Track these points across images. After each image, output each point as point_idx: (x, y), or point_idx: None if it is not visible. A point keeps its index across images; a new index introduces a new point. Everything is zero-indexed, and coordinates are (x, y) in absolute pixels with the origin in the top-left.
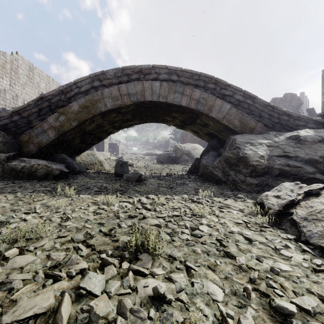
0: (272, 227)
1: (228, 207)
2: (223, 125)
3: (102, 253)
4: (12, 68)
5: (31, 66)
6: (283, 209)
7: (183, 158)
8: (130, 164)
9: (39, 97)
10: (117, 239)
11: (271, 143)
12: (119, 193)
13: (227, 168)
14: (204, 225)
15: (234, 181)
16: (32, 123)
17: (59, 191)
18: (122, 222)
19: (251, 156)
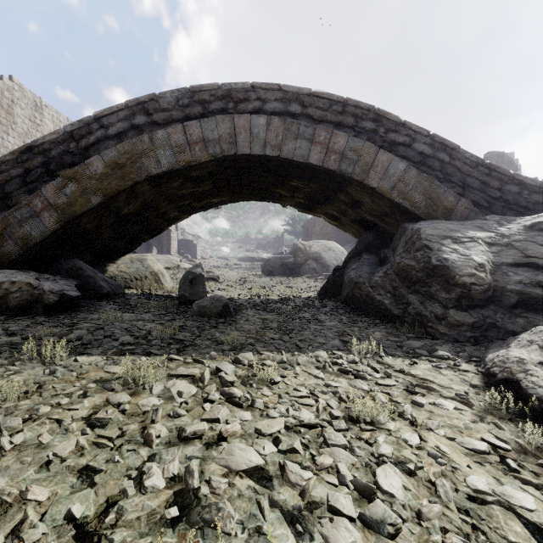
0: None
1: (426, 387)
2: (391, 202)
3: None
4: (1, 104)
5: (38, 102)
6: None
7: (308, 265)
8: (214, 277)
9: (25, 146)
10: None
11: (494, 238)
12: (174, 348)
13: (402, 288)
14: (388, 464)
15: (419, 316)
16: (10, 198)
17: (32, 347)
18: (151, 466)
19: (459, 265)
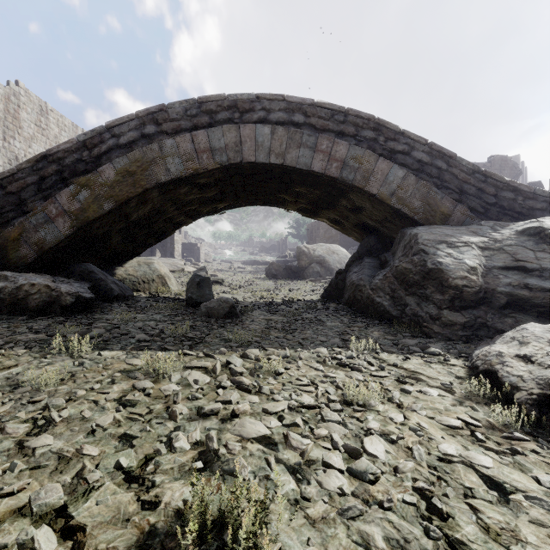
0: (534, 439)
1: (415, 378)
2: (390, 208)
3: None
4: (8, 109)
5: (44, 107)
6: None
7: (312, 269)
8: (219, 280)
9: (40, 154)
10: (157, 496)
11: (487, 243)
12: (187, 344)
13: (400, 291)
14: (374, 435)
15: (416, 317)
16: (26, 204)
17: (59, 343)
18: (178, 433)
19: (452, 269)
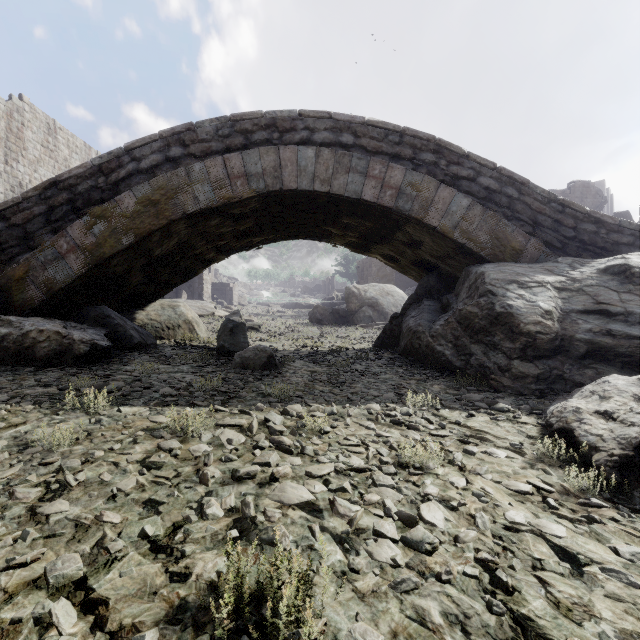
0: (614, 505)
1: (481, 438)
2: (453, 243)
3: None
4: (10, 127)
5: (52, 125)
6: (636, 454)
7: (363, 313)
8: (255, 326)
9: (49, 181)
10: (187, 567)
11: (565, 283)
12: (218, 399)
13: (464, 338)
14: (433, 502)
15: (482, 368)
16: (33, 238)
17: (73, 397)
18: (210, 499)
19: (524, 312)
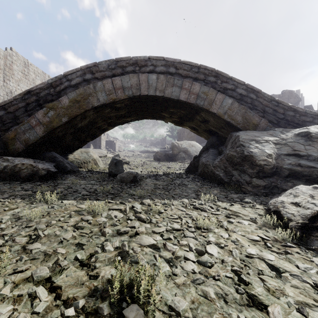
0: (298, 246)
1: (236, 215)
2: (224, 121)
3: (70, 304)
4: (6, 63)
5: (26, 62)
6: (309, 222)
7: (180, 155)
8: (127, 162)
9: (26, 91)
10: (97, 273)
11: (278, 140)
12: (110, 197)
13: (229, 167)
14: (212, 244)
15: (238, 182)
16: (18, 118)
17: (40, 196)
18: (107, 243)
19: (258, 155)
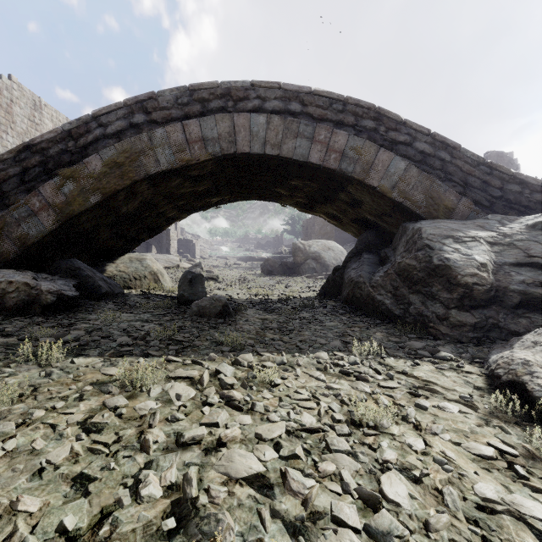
0: None
1: (429, 389)
2: (391, 202)
3: None
4: (0, 103)
5: (37, 102)
6: None
7: (308, 265)
8: (214, 276)
9: (23, 145)
10: None
11: (496, 237)
12: (173, 349)
13: (403, 288)
14: (393, 471)
15: (421, 317)
16: (8, 197)
17: (28, 349)
18: (148, 474)
19: (460, 265)
